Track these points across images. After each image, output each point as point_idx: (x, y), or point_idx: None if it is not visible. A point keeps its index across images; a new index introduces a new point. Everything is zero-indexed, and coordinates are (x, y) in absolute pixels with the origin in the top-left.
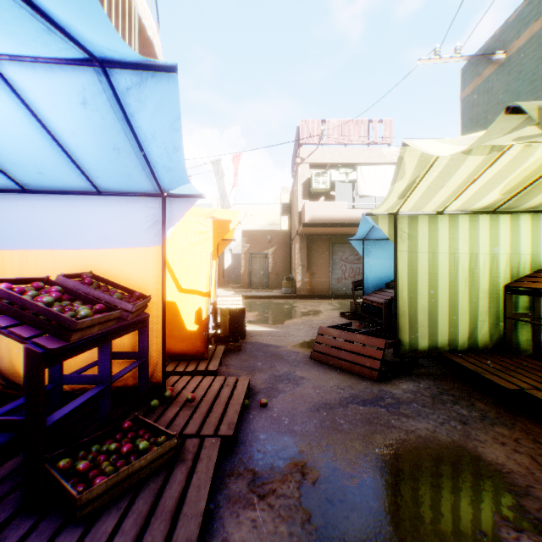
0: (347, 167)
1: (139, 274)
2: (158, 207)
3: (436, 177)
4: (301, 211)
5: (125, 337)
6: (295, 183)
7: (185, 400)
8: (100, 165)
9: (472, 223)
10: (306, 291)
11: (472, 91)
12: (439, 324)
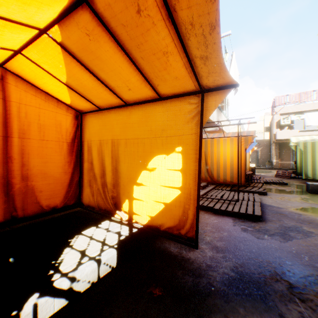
0: (300, 112)
1: None
2: None
3: None
4: (274, 133)
5: None
6: (272, 120)
7: None
8: None
9: None
10: (277, 166)
11: None
12: None
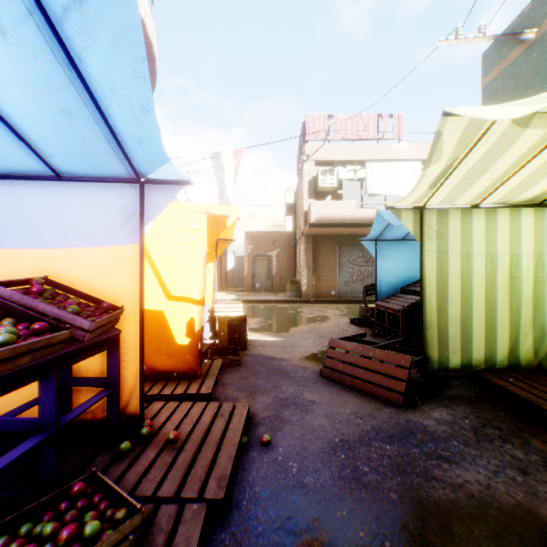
0: (355, 164)
1: (110, 280)
2: (135, 195)
3: (479, 159)
4: (306, 210)
5: (93, 358)
6: (301, 181)
7: (166, 438)
8: (49, 136)
9: (512, 218)
10: (311, 295)
11: (496, 76)
12: (473, 338)
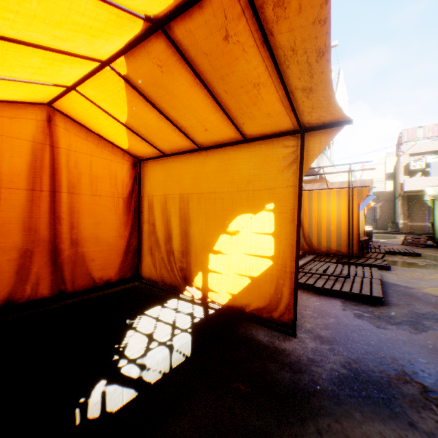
0: None
1: None
2: None
3: None
4: (401, 182)
5: None
6: (397, 164)
7: None
8: None
9: None
10: (405, 230)
11: None
12: None
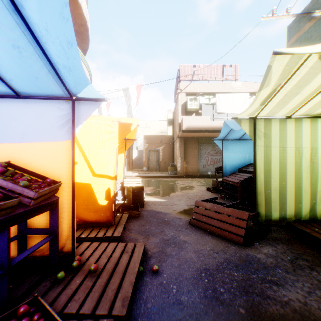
0: (209, 95)
1: (53, 164)
2: (69, 108)
3: (294, 85)
4: (180, 122)
5: (41, 215)
6: (177, 105)
7: (89, 268)
8: (7, 66)
9: (312, 124)
10: (183, 173)
11: (296, 40)
12: (287, 201)
